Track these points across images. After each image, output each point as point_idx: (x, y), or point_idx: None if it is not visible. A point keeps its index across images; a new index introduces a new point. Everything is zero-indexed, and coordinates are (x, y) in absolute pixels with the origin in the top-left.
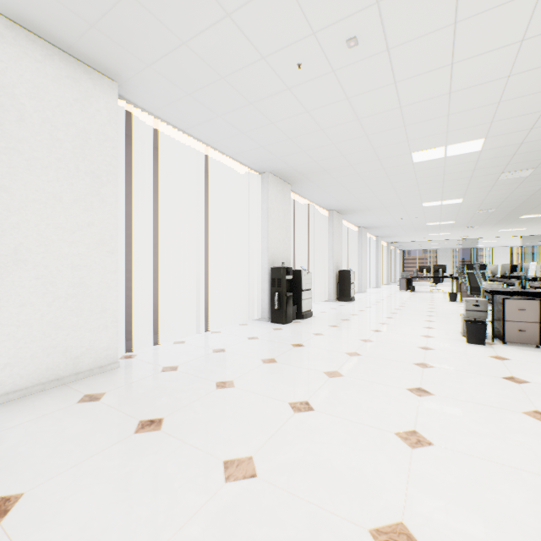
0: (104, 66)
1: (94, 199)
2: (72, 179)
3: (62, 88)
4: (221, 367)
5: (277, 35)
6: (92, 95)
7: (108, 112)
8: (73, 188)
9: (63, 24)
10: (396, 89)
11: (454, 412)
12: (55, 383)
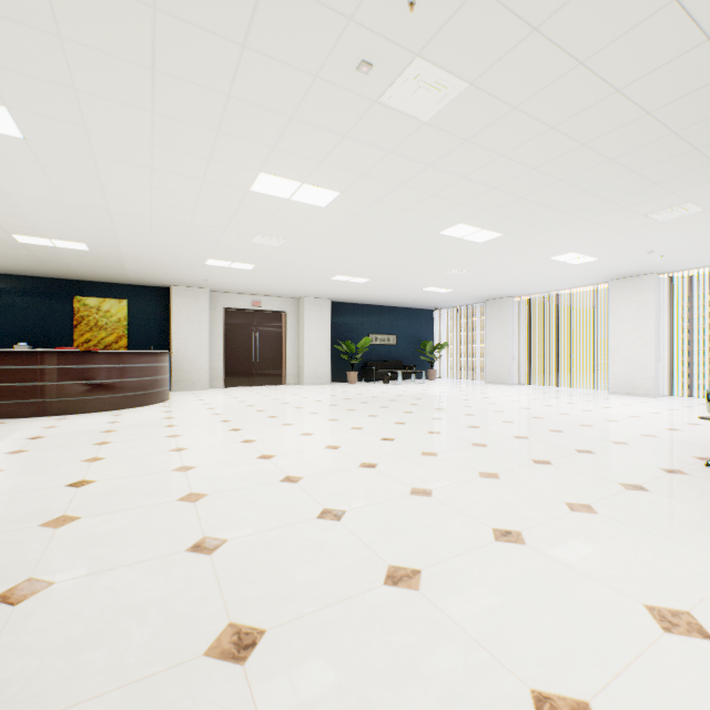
0: (640, 274)
1: (642, 327)
2: (633, 322)
3: (629, 291)
4: (667, 403)
5: (638, 260)
6: (641, 286)
7: (648, 288)
8: (633, 325)
9: (618, 277)
10: (706, 236)
11: (632, 412)
12: (626, 394)
